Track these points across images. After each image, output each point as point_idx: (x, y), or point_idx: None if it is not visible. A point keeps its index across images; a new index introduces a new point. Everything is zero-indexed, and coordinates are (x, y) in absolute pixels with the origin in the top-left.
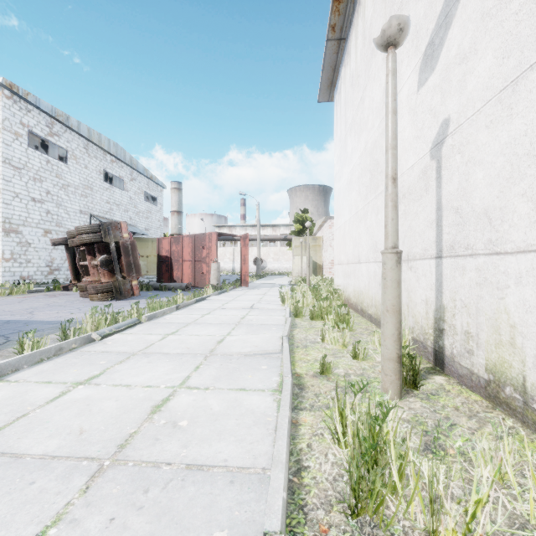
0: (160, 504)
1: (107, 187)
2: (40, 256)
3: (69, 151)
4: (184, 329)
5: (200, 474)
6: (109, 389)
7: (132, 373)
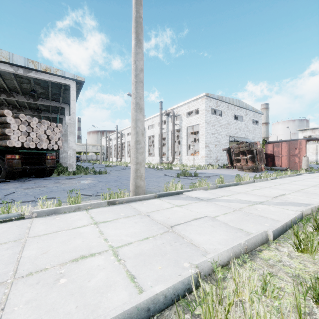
0: (311, 194)
1: (235, 122)
2: (214, 155)
3: (222, 111)
4: (298, 181)
5: (318, 194)
6: (286, 186)
7: (289, 185)
